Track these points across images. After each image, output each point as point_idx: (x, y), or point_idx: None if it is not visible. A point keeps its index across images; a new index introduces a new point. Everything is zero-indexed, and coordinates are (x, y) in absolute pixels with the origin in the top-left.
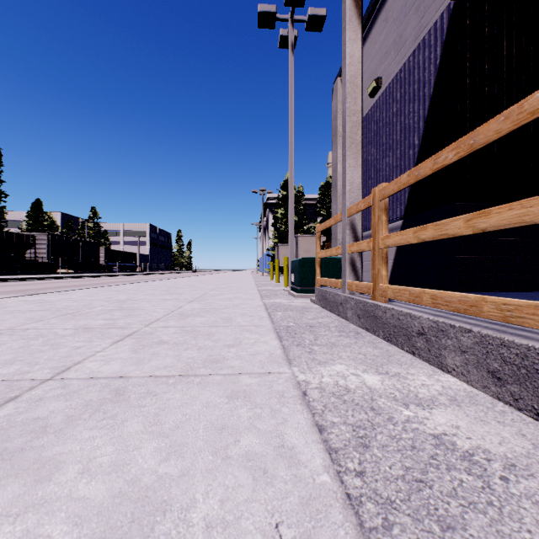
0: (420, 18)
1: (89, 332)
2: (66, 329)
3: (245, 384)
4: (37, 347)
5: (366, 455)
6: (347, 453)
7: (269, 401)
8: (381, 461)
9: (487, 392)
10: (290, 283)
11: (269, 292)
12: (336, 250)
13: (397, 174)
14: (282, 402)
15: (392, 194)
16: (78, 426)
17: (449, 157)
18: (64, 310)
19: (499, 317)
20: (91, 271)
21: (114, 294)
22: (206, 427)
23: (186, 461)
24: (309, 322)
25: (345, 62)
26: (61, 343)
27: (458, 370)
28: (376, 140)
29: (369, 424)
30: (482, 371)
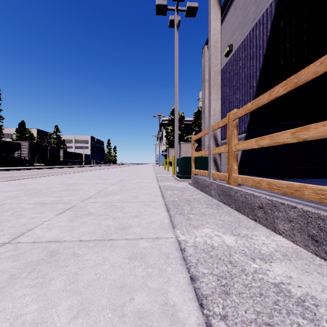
0: (257, 6)
1: (44, 206)
2: (29, 204)
3: (142, 247)
4: (6, 217)
5: (228, 301)
6: (214, 299)
7: (158, 261)
8: (239, 306)
9: (307, 249)
10: (175, 172)
11: (162, 178)
12: (204, 152)
13: (242, 105)
14: (167, 262)
15: (240, 116)
16: (16, 284)
17: (280, 91)
18: (31, 190)
19: (316, 199)
20: (55, 164)
21: (66, 179)
22: (110, 285)
23: (91, 319)
24: (187, 198)
25: (210, 33)
26: (23, 214)
27: (287, 233)
28: (229, 83)
29: (228, 274)
30: (304, 235)
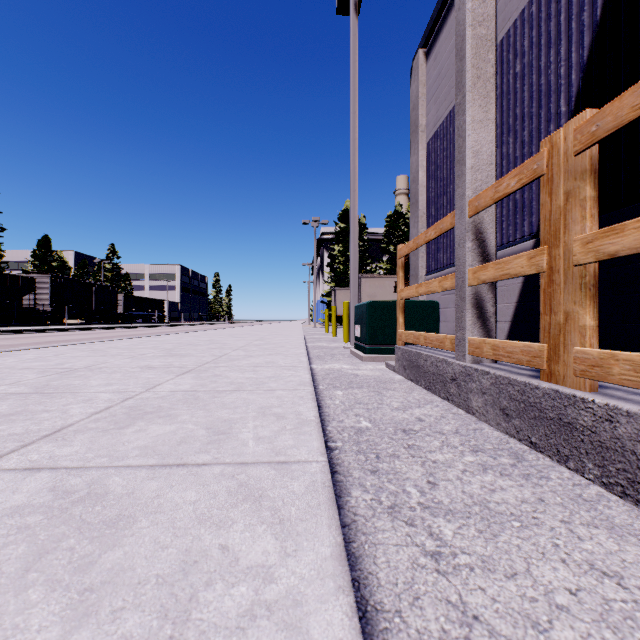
0: None
1: None
2: None
3: None
4: None
5: None
6: None
7: None
8: None
9: None
10: (352, 338)
11: (322, 351)
12: (440, 282)
13: None
14: None
15: (630, 121)
16: None
17: None
18: None
19: None
20: (106, 322)
21: (82, 356)
22: None
23: None
24: (398, 417)
25: None
26: None
27: None
28: None
29: None
30: None
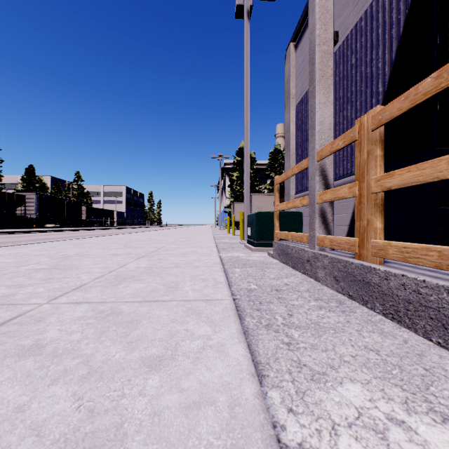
0: None
1: None
2: None
3: None
4: None
5: None
6: None
7: None
8: None
9: None
10: (245, 236)
11: (226, 245)
12: (300, 201)
13: None
14: None
15: (397, 116)
16: None
17: None
18: None
19: None
20: (74, 226)
21: (69, 248)
22: None
23: None
24: (273, 283)
25: None
26: None
27: None
28: None
29: None
30: None
